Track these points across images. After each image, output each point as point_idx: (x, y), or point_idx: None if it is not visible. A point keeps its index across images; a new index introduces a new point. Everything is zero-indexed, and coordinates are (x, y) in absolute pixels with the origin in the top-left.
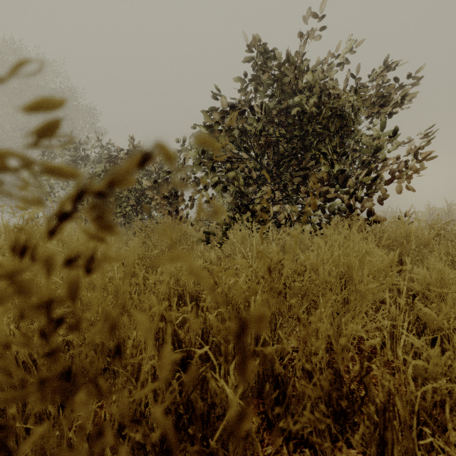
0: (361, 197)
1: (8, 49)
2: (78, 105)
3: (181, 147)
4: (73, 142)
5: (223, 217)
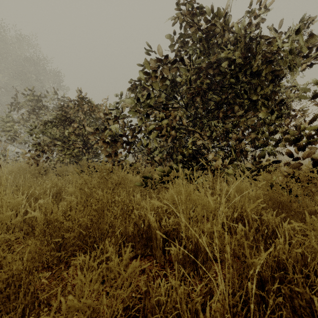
0: (303, 145)
1: None
2: (46, 70)
3: (120, 97)
4: (35, 95)
5: (157, 158)
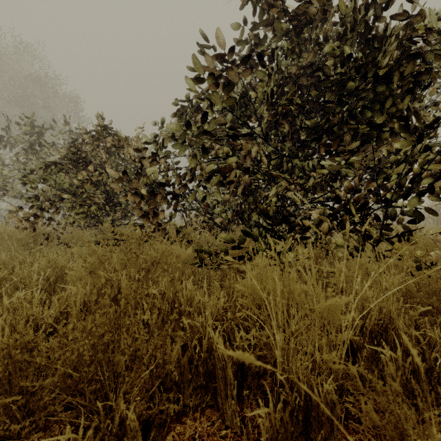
0: None
1: None
2: (58, 93)
3: (162, 125)
4: (36, 125)
5: (219, 220)
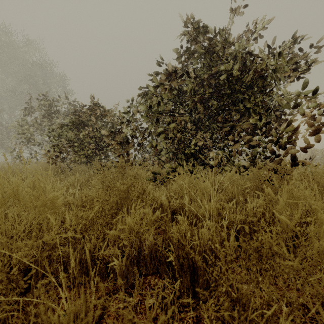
0: (284, 145)
1: (1, 31)
2: (52, 73)
3: (131, 103)
4: (48, 100)
5: (163, 158)
